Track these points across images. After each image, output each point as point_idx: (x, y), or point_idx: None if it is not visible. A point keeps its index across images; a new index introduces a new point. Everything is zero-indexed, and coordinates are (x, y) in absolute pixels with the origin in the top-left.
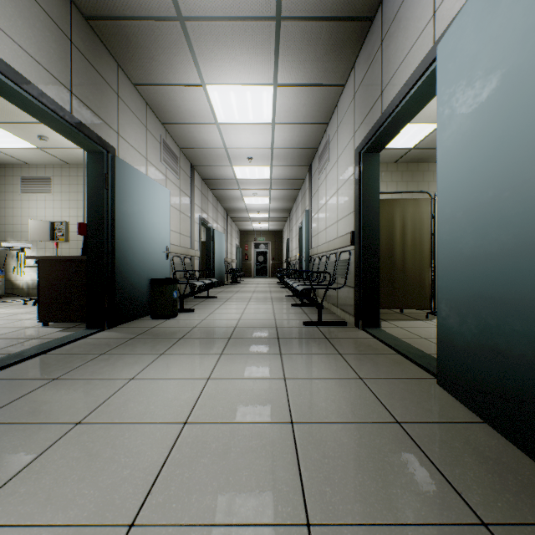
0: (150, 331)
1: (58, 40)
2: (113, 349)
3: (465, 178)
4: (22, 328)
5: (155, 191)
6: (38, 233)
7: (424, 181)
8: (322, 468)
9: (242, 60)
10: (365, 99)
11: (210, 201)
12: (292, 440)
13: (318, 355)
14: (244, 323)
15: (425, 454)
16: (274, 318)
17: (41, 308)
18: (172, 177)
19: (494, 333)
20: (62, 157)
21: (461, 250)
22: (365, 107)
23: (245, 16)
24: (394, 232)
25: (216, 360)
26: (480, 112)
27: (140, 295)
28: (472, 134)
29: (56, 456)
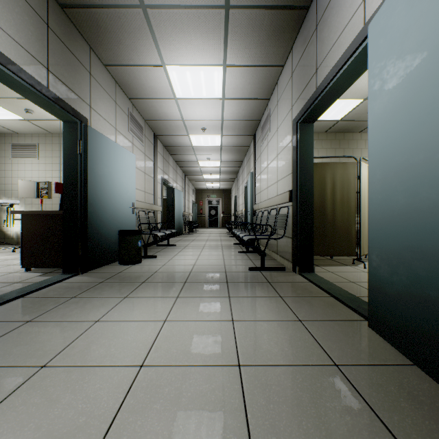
0: (117, 275)
1: (35, 24)
2: (83, 293)
3: (396, 142)
4: (8, 272)
5: (122, 156)
6: (26, 191)
7: (349, 148)
8: (268, 415)
9: (196, 44)
10: (302, 76)
11: (170, 164)
12: (240, 384)
13: (262, 298)
14: (198, 268)
15: (364, 399)
16: (224, 264)
17: (24, 255)
18: (138, 144)
19: (425, 284)
20: (45, 127)
21: (391, 207)
22: (302, 84)
23: (198, 4)
24: (325, 191)
25: (173, 303)
26: (411, 81)
27: (110, 244)
28: (403, 102)
29: (17, 402)
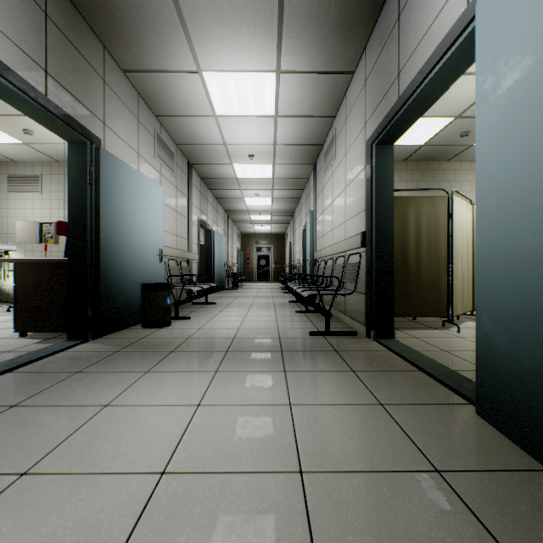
0: (138, 342)
1: (29, 10)
2: (92, 366)
3: (519, 159)
4: None
5: (147, 189)
6: (26, 235)
7: (434, 181)
8: None
9: (241, 42)
10: (378, 84)
11: (209, 201)
12: (303, 502)
13: (328, 373)
14: (244, 332)
15: (484, 525)
16: (277, 327)
17: (18, 316)
18: (168, 175)
19: None
20: (50, 154)
21: (512, 249)
22: (378, 93)
23: None
24: (407, 233)
25: (210, 380)
26: None
27: (130, 302)
28: (531, 101)
29: None
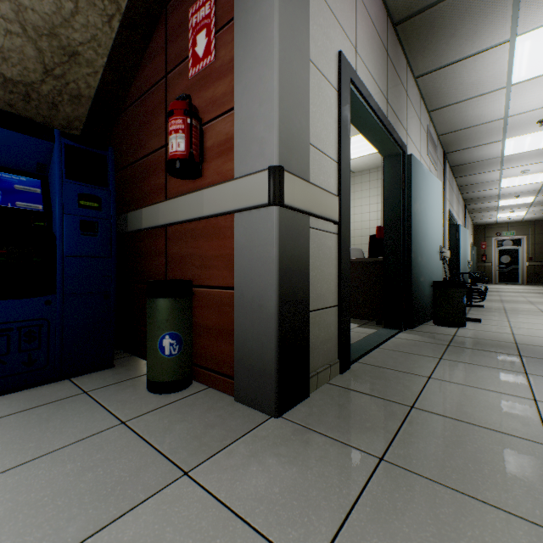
0: (457, 339)
1: (381, 55)
2: (445, 355)
3: None
4: None
5: (432, 186)
6: None
7: None
8: None
9: None
10: None
11: (453, 191)
12: None
13: None
14: None
15: None
16: None
17: None
18: (432, 170)
19: None
20: None
21: None
22: None
23: None
24: None
25: None
26: None
27: (424, 298)
28: None
29: None
